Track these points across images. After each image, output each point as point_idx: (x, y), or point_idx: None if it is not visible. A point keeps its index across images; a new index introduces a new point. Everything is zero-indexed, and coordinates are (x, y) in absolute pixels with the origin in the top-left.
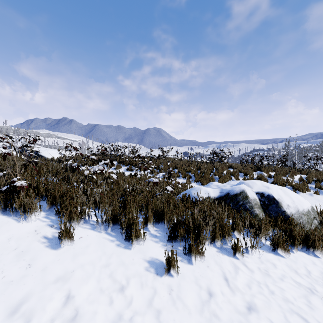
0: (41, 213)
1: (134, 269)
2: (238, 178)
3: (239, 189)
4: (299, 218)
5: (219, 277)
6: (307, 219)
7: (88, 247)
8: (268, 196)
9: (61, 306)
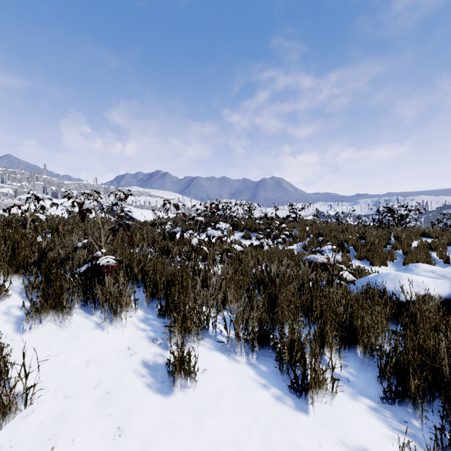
0: (136, 312)
1: None
2: (447, 256)
3: None
4: None
5: None
6: None
7: (221, 396)
8: None
9: None
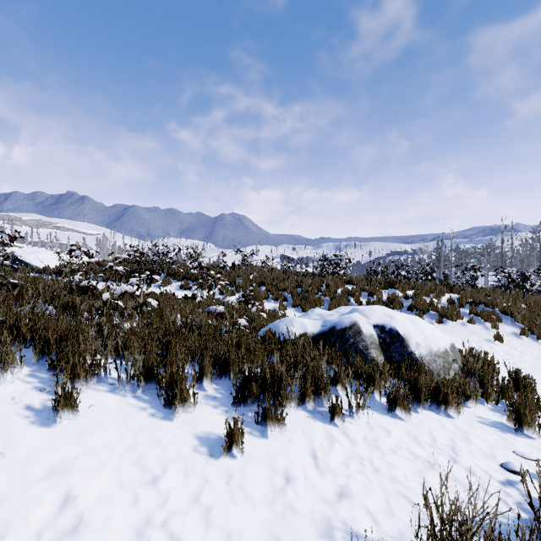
0: (22, 369)
1: (176, 450)
2: (360, 301)
3: (349, 320)
4: (432, 362)
5: (305, 454)
6: (442, 363)
7: (103, 421)
8: (391, 330)
9: (55, 512)
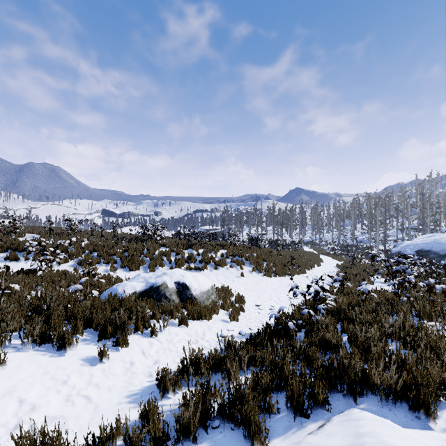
0: None
1: (72, 368)
2: (170, 259)
3: (161, 281)
4: (201, 297)
5: (139, 353)
6: (206, 297)
7: (21, 366)
8: (183, 283)
9: (18, 406)
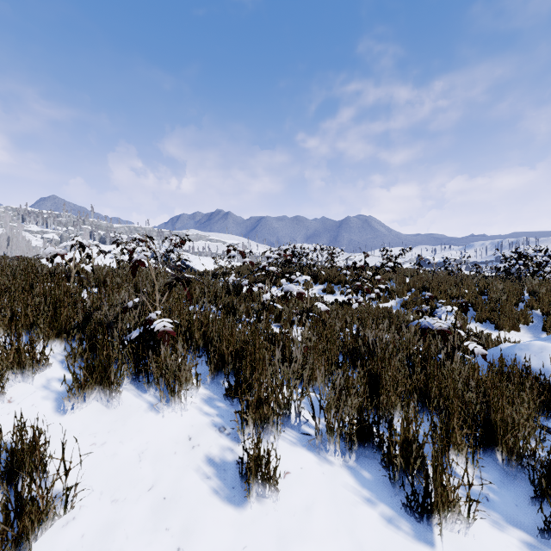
0: (198, 390)
1: None
2: None
3: None
4: None
5: None
6: None
7: (310, 513)
8: None
9: None
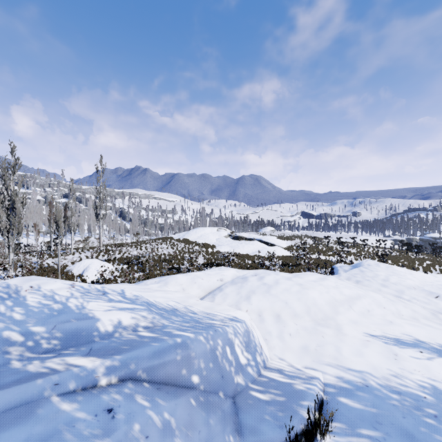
0: None
1: None
2: (436, 269)
3: None
4: None
5: None
6: None
7: None
8: None
9: None
